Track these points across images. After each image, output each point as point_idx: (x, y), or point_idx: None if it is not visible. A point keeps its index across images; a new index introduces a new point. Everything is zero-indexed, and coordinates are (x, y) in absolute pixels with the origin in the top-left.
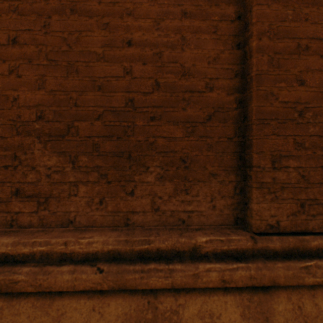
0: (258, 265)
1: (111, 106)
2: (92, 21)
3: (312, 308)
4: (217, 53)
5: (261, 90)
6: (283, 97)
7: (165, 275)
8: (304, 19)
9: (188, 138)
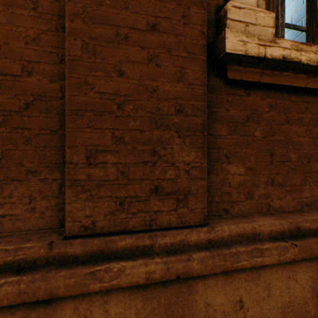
0: (36, 276)
1: None
2: None
3: (101, 316)
4: (38, 33)
5: (74, 77)
6: (100, 87)
7: None
8: (124, 6)
9: None
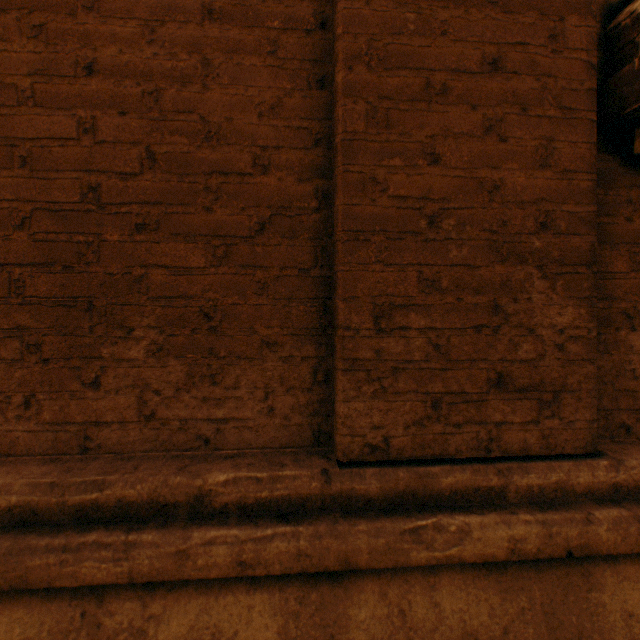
0: (319, 528)
1: (50, 200)
2: (7, 19)
3: (427, 612)
4: (278, 96)
5: (352, 171)
6: (398, 187)
7: (115, 555)
8: (439, 32)
9: (217, 269)
